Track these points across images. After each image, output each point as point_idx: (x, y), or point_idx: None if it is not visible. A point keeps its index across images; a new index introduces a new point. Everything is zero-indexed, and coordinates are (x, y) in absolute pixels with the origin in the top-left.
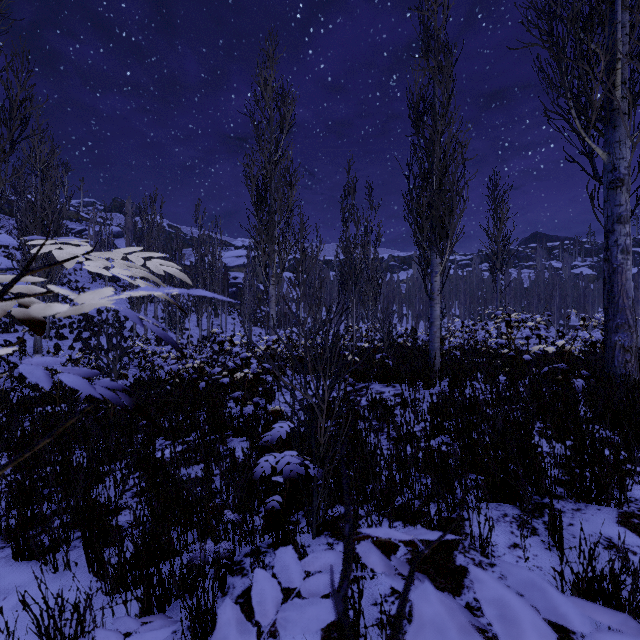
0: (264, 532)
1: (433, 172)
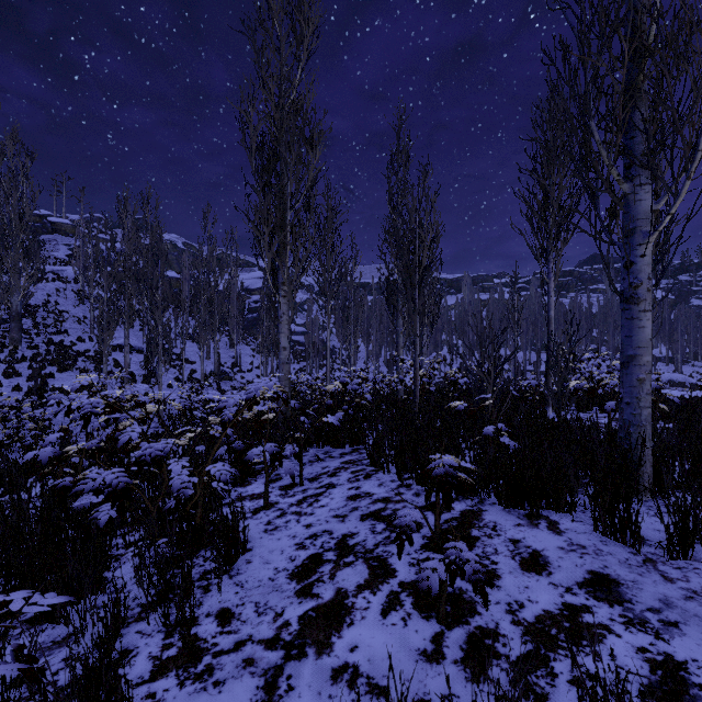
0: None
1: None
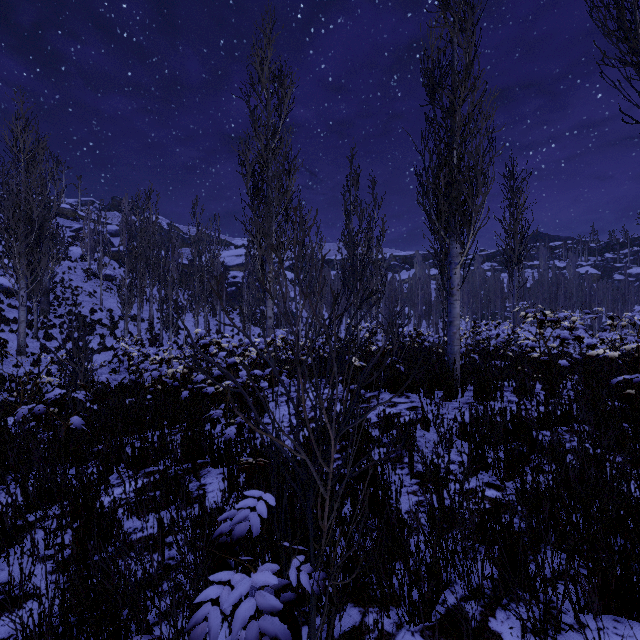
0: None
1: (453, 146)
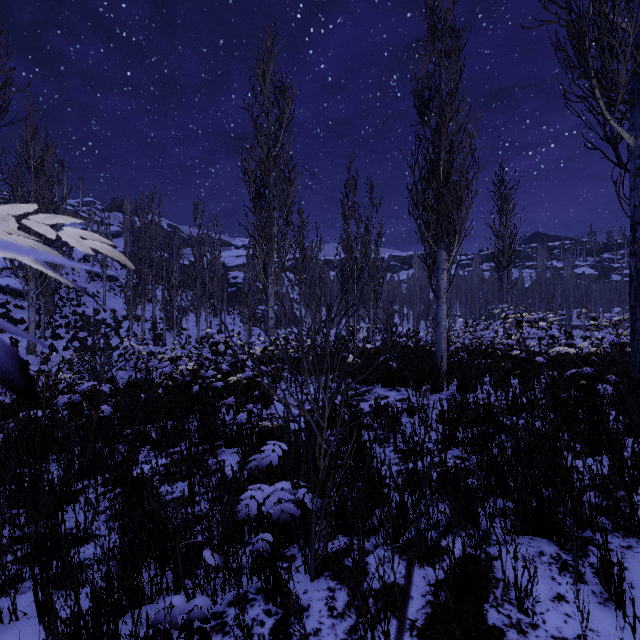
0: (252, 573)
1: (440, 163)
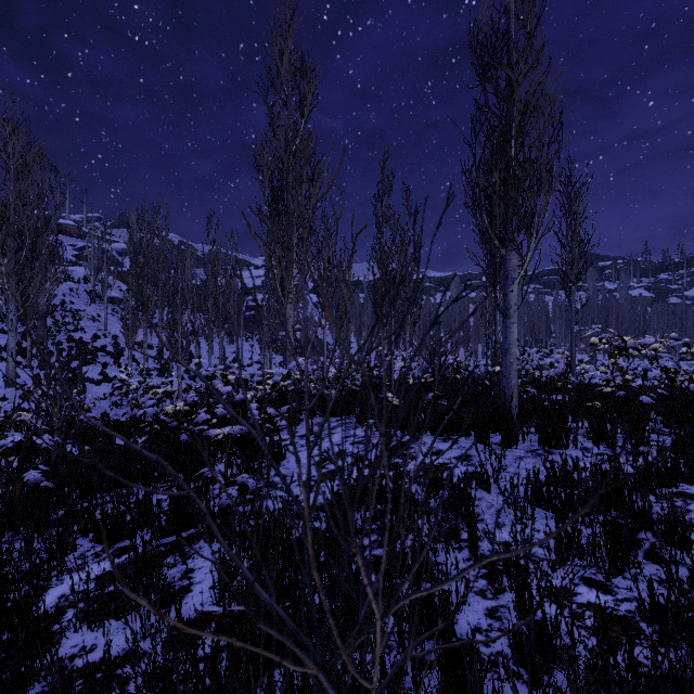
0: None
1: (511, 134)
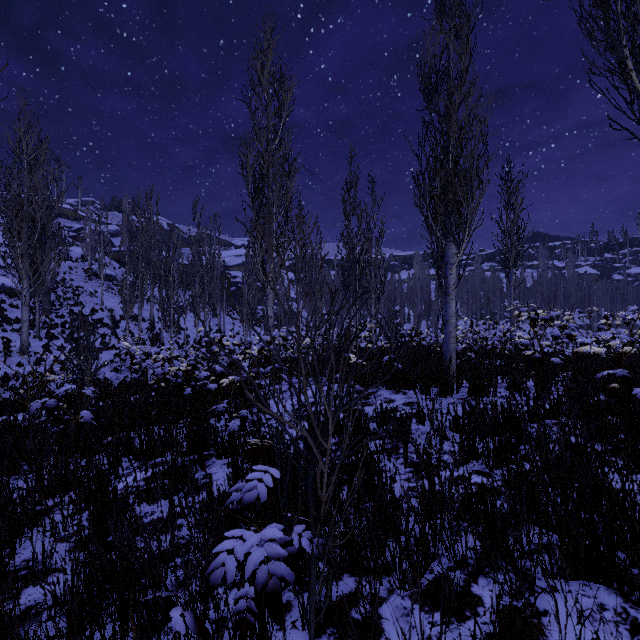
0: None
1: (449, 149)
